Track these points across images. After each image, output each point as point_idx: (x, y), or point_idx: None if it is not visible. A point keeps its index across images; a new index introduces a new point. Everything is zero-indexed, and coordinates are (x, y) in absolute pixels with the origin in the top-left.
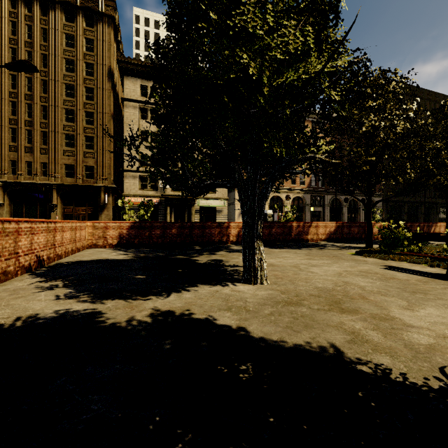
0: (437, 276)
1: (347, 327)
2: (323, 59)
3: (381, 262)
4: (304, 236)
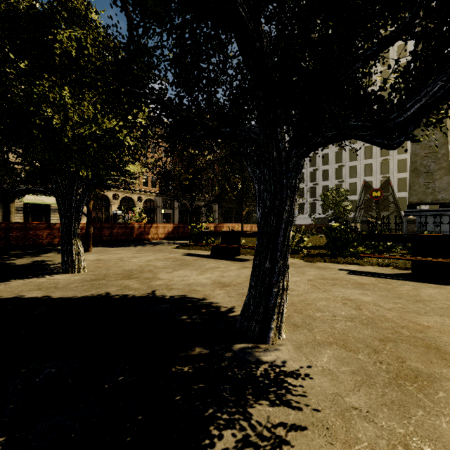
0: (208, 256)
1: (124, 284)
2: (112, 124)
3: (187, 251)
4: (145, 235)
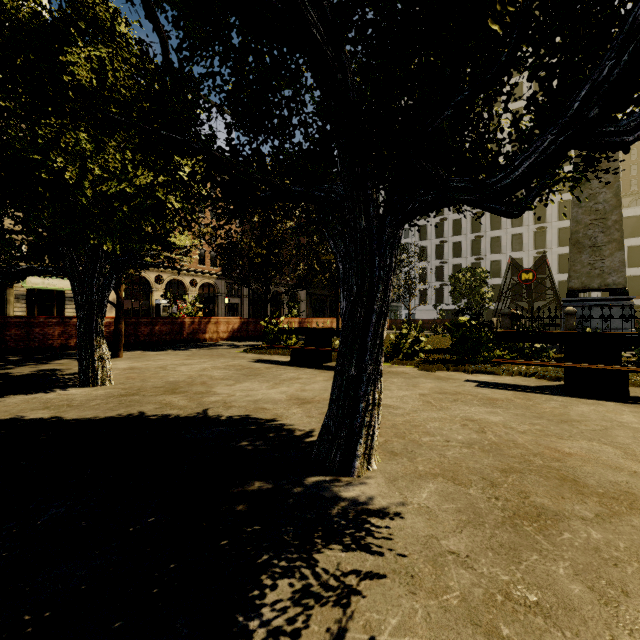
0: (287, 363)
1: (165, 401)
2: (148, 179)
3: (258, 356)
4: (200, 335)
